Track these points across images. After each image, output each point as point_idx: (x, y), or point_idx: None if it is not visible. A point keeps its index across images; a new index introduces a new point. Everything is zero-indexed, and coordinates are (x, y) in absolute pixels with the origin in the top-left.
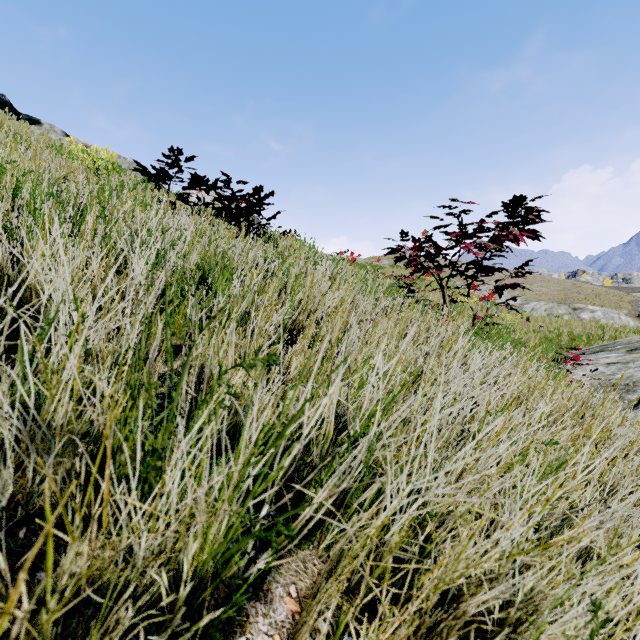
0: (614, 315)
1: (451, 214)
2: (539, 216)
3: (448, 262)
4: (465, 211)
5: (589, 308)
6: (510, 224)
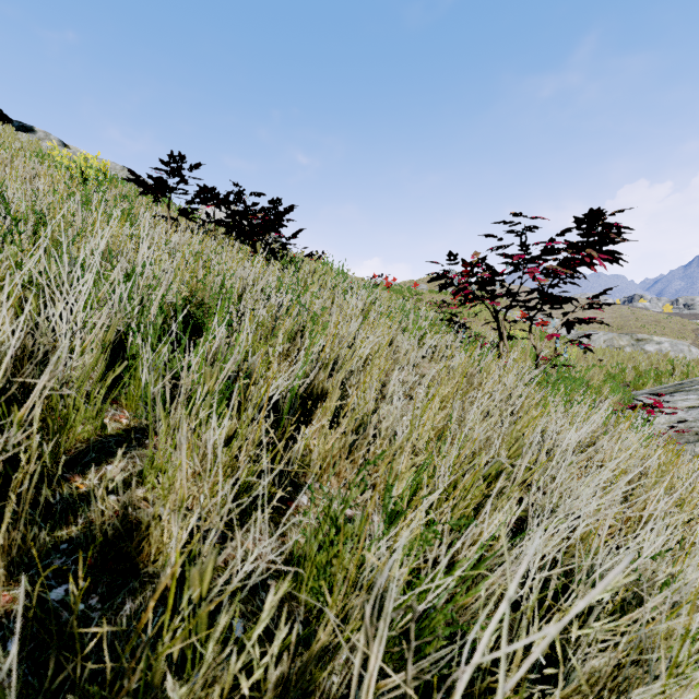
0: (683, 347)
1: (512, 232)
2: (620, 234)
3: (506, 291)
4: (530, 228)
5: (654, 339)
6: (587, 244)
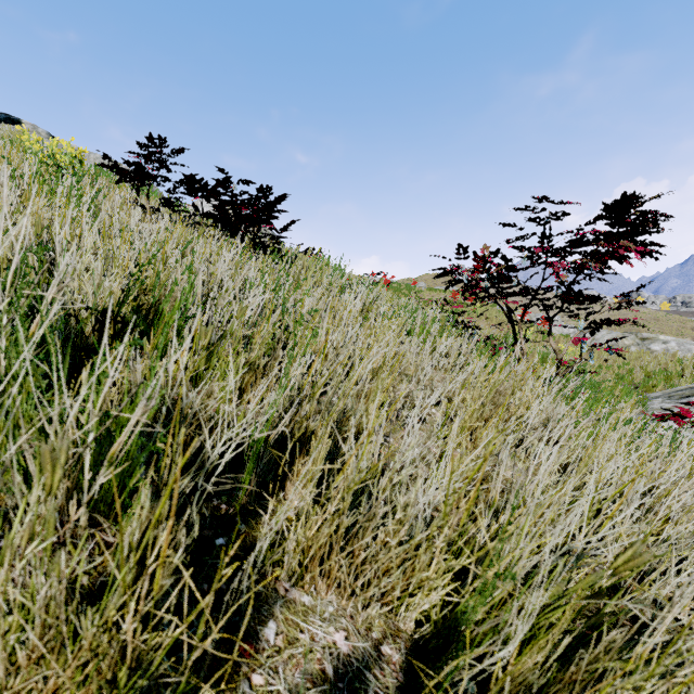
0: (691, 347)
1: (535, 220)
2: (657, 224)
3: (523, 288)
4: (556, 216)
5: (660, 338)
6: (622, 234)
